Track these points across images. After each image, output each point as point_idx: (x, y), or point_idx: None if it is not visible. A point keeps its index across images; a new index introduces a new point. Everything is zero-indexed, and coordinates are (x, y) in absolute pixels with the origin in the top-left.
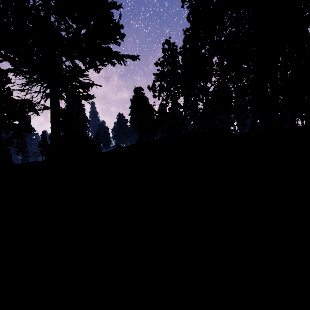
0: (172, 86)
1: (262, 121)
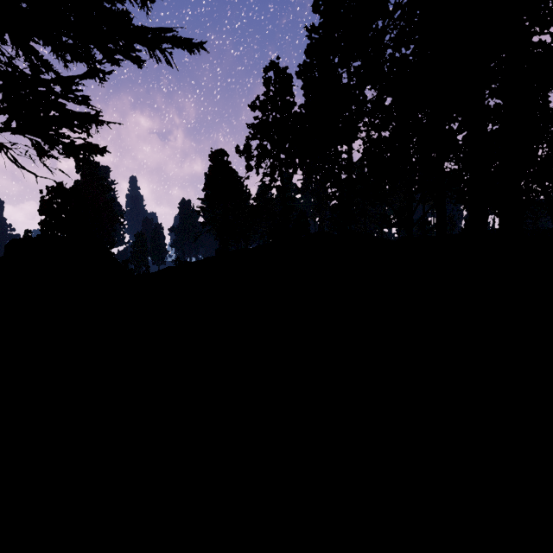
0: (283, 150)
1: (470, 214)
